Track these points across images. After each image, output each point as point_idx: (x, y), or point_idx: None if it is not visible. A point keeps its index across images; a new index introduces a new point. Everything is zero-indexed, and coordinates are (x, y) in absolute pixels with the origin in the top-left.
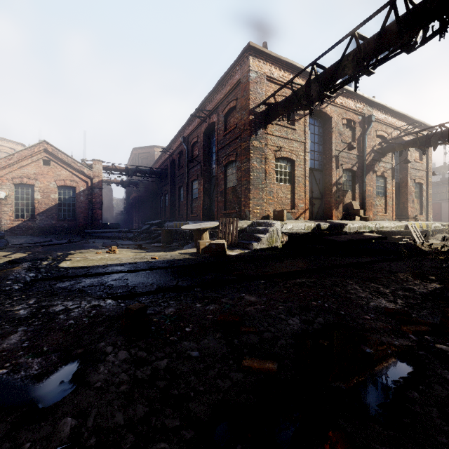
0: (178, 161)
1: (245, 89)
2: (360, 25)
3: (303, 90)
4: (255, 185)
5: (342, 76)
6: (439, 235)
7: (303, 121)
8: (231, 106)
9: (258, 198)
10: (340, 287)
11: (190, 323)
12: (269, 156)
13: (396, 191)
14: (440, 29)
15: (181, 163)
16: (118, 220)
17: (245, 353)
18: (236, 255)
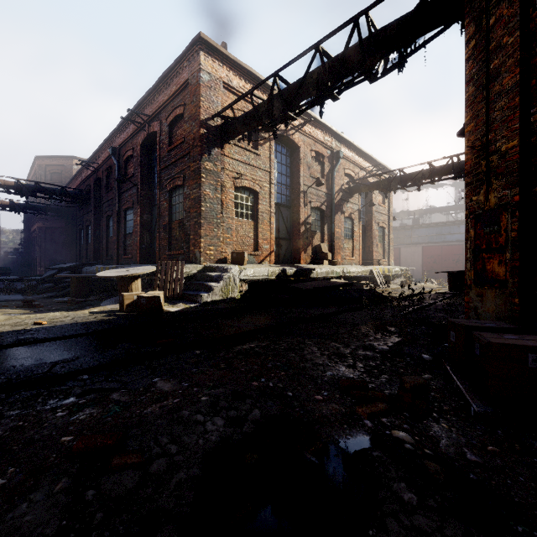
0: (106, 181)
1: (195, 93)
2: (325, 39)
3: (265, 105)
4: (207, 219)
5: (306, 96)
6: (399, 279)
7: (268, 146)
8: (178, 113)
9: (212, 235)
10: (296, 352)
11: (13, 465)
12: (226, 183)
13: (362, 234)
14: (399, 63)
15: (110, 184)
16: (11, 262)
17: (96, 525)
18: (177, 312)
